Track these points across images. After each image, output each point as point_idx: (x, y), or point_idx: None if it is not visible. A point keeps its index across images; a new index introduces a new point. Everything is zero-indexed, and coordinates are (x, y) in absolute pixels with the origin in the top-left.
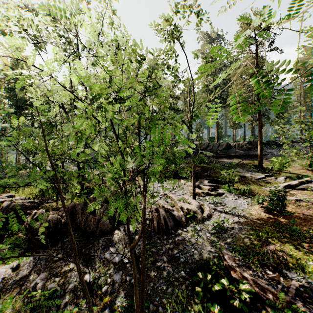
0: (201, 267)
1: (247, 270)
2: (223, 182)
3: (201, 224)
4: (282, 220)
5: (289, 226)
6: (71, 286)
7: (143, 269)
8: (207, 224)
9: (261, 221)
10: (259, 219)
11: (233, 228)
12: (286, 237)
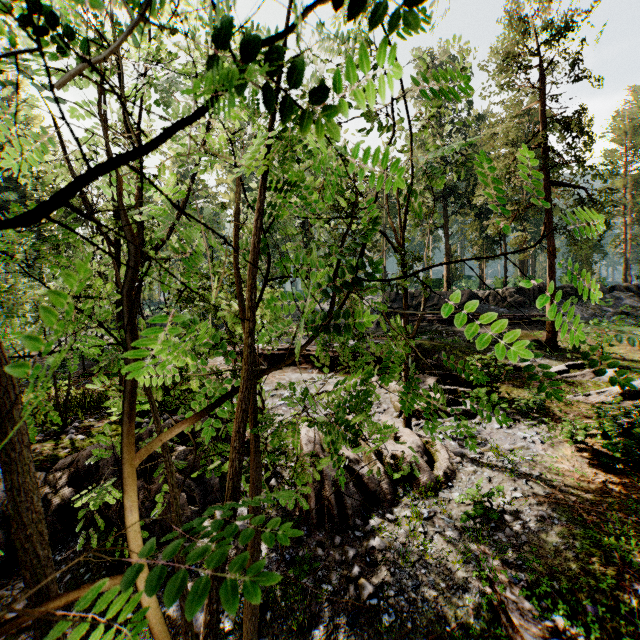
0: None
1: None
2: (471, 381)
3: (430, 499)
4: None
5: None
6: None
7: None
8: (447, 500)
9: (590, 494)
10: (583, 487)
11: (518, 513)
12: None
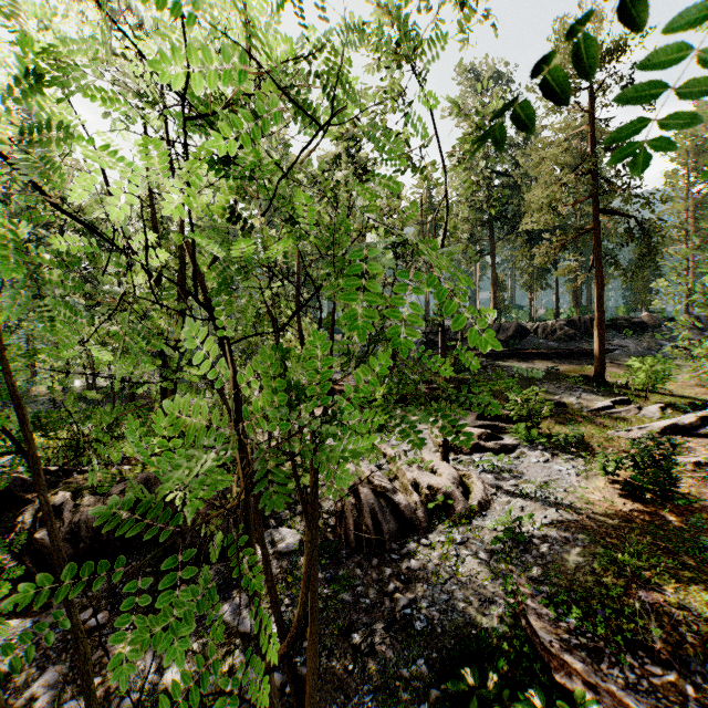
0: (470, 650)
1: (594, 662)
2: (513, 417)
3: (464, 527)
4: (668, 517)
5: (689, 533)
6: (125, 705)
7: (312, 705)
8: (480, 527)
9: (616, 521)
10: (610, 514)
11: (545, 538)
12: (688, 567)
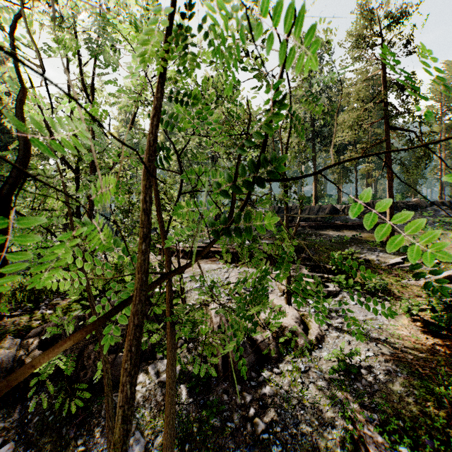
0: None
1: None
2: (334, 270)
3: (306, 357)
4: None
5: None
6: None
7: None
8: (318, 358)
9: (423, 354)
10: (418, 348)
11: (370, 368)
12: None
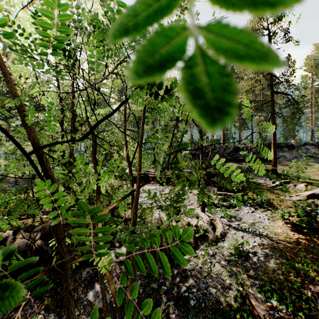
0: (220, 318)
1: None
2: (234, 190)
3: (213, 246)
4: (317, 242)
5: None
6: None
7: None
8: (221, 247)
9: (290, 244)
10: (287, 240)
11: (255, 253)
12: None
